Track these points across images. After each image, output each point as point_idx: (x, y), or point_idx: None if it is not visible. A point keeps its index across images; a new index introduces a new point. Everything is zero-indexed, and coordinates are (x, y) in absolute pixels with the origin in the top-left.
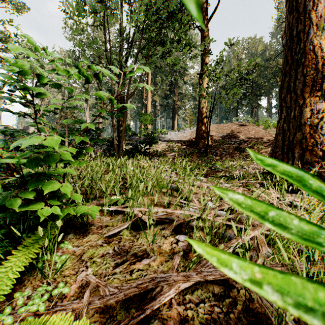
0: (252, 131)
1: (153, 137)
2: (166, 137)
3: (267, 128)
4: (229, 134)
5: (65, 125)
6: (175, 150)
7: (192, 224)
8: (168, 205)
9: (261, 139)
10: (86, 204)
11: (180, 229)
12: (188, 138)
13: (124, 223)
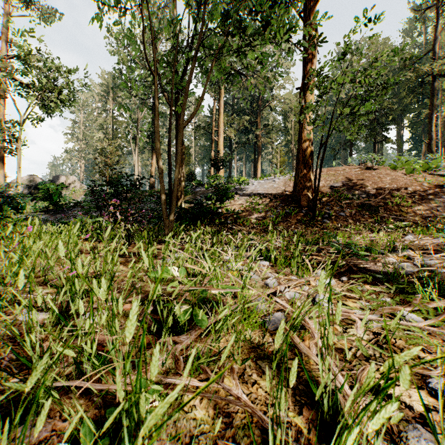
0: (385, 178)
1: (227, 190)
2: (246, 189)
3: (412, 173)
4: (348, 184)
5: (105, 174)
6: (261, 209)
7: None
8: None
9: (404, 190)
10: None
11: None
12: (281, 191)
13: None
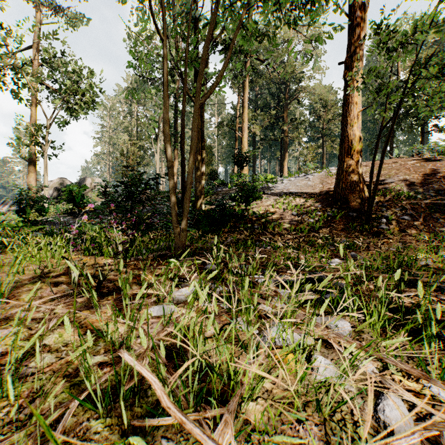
0: None
1: (253, 189)
2: (275, 188)
3: None
4: (406, 179)
5: (127, 175)
6: (295, 212)
7: None
8: None
9: None
10: None
11: None
12: (318, 189)
13: None
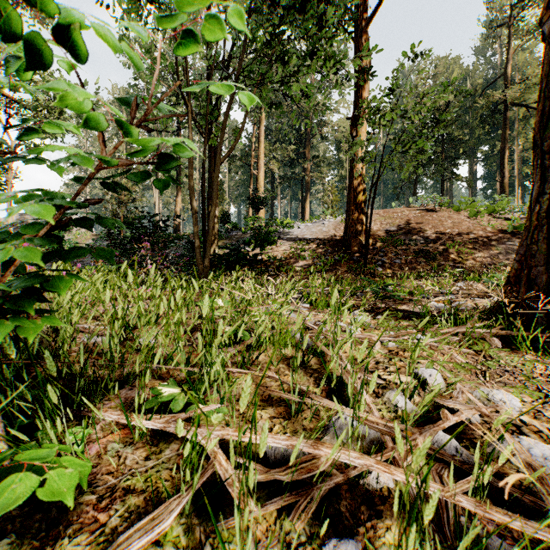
0: (447, 222)
1: (268, 234)
2: (291, 233)
3: (476, 216)
4: (406, 227)
5: (118, 213)
6: (307, 256)
7: (366, 482)
8: (299, 408)
9: (466, 235)
10: (99, 402)
11: (333, 507)
12: (331, 235)
13: (169, 501)
